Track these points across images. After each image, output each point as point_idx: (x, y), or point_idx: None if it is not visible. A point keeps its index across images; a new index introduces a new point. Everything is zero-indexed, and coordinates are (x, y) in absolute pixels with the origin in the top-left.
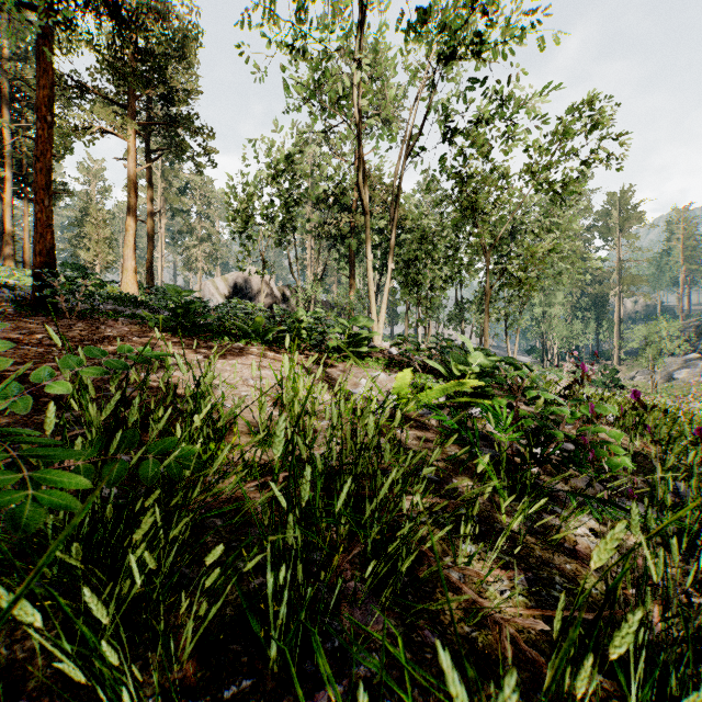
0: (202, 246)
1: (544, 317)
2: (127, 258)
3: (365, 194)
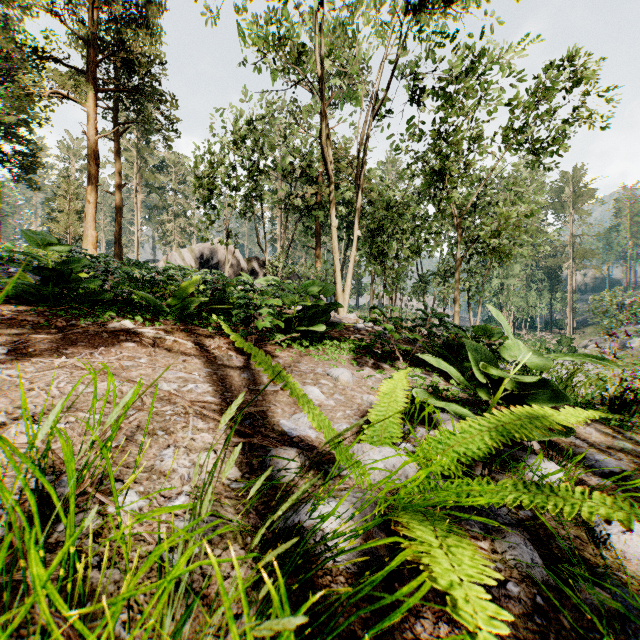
0: (177, 221)
1: (502, 289)
2: (87, 227)
3: (330, 156)
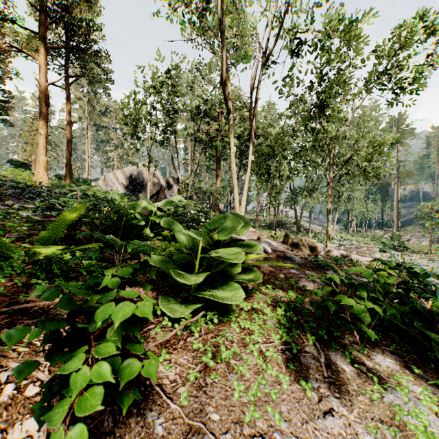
0: (117, 150)
1: (349, 199)
2: (39, 153)
3: (229, 95)
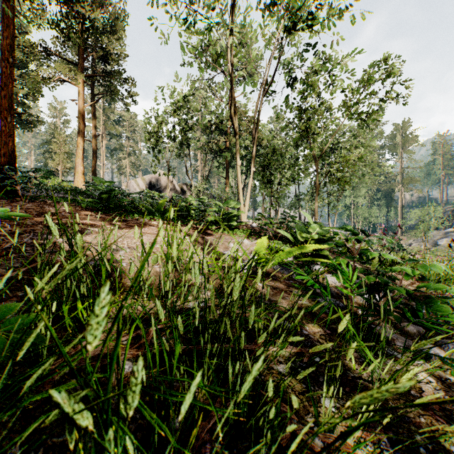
0: (129, 158)
1: (353, 204)
2: (78, 164)
3: (236, 121)
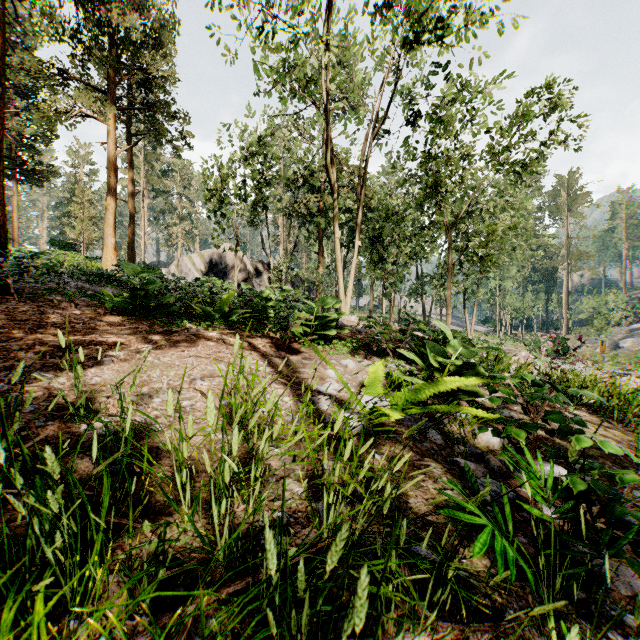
0: (182, 224)
1: (498, 290)
2: (107, 235)
3: (333, 174)
